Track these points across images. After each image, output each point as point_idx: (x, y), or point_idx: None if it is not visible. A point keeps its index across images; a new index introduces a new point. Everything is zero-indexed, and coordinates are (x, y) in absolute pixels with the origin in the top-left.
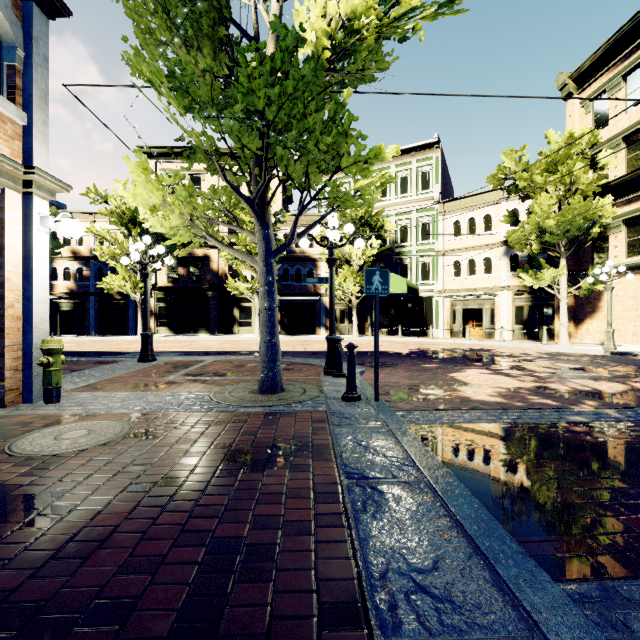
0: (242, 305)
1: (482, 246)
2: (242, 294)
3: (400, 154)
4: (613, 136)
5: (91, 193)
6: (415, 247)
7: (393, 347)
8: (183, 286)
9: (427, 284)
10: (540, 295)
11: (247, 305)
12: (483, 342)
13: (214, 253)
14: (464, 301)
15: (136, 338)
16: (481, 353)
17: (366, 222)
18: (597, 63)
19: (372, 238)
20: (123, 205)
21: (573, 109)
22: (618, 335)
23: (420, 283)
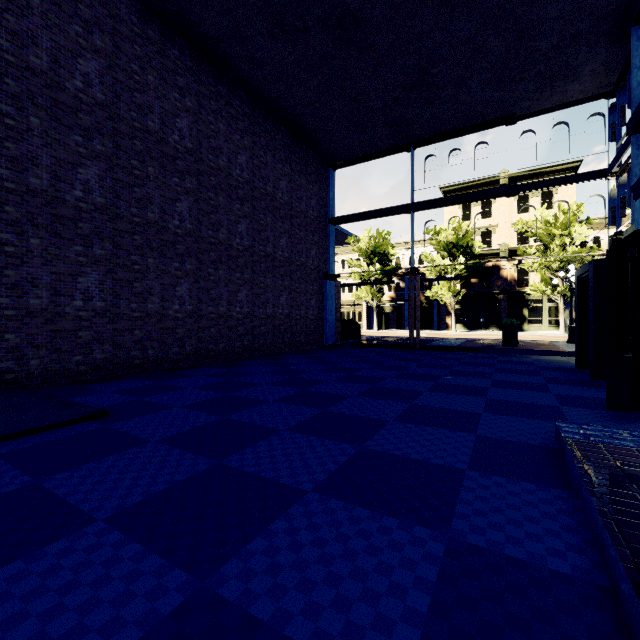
0: (531, 306)
1: None
2: (549, 296)
3: None
4: None
5: (431, 231)
6: None
7: None
8: (476, 291)
9: None
10: None
11: (536, 305)
12: None
13: (504, 262)
14: None
15: (453, 332)
16: None
17: None
18: None
19: None
20: (450, 236)
21: None
22: None
23: None
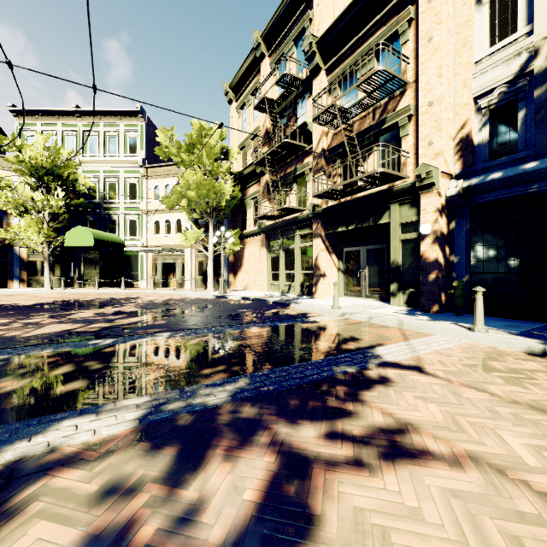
0: None
1: (175, 210)
2: None
3: (108, 115)
4: (247, 137)
5: None
6: (122, 205)
7: (44, 299)
8: None
9: (134, 240)
10: (213, 253)
11: None
12: (160, 291)
13: None
14: (163, 256)
15: None
16: (110, 301)
17: (52, 172)
18: (241, 81)
19: (58, 189)
20: None
21: (233, 112)
22: (249, 283)
23: (128, 238)
